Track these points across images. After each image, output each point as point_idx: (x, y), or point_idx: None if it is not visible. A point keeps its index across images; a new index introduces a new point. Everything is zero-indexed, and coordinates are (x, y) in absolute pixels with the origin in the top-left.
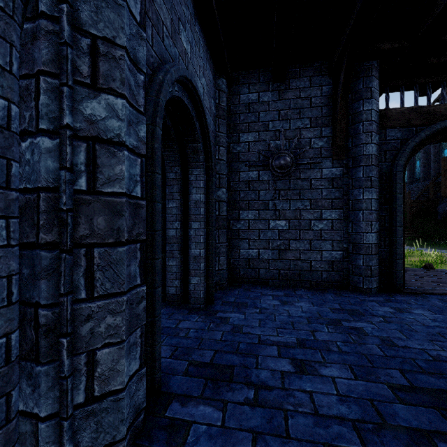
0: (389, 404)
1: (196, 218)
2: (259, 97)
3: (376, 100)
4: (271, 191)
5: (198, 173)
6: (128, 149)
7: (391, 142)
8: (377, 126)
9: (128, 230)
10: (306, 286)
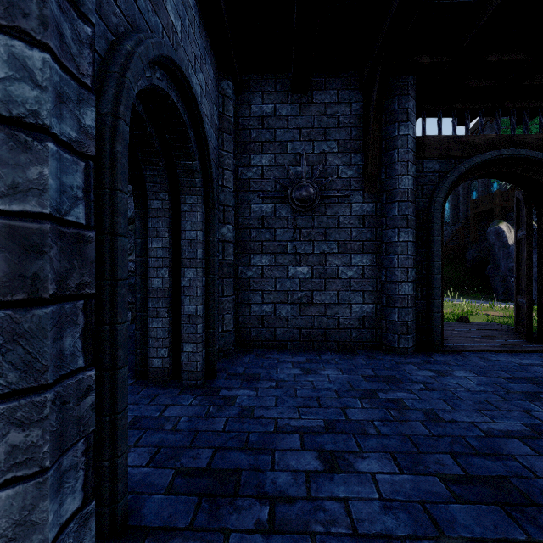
0: (444, 505)
1: (191, 263)
2: (275, 110)
3: (413, 124)
4: (290, 229)
5: (194, 202)
6: (56, 141)
7: (428, 175)
8: (414, 155)
9: (56, 279)
10: (333, 348)
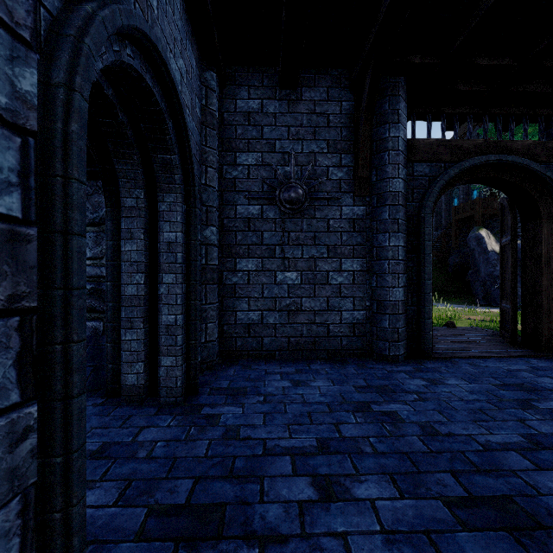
0: (450, 534)
1: (170, 268)
2: (262, 106)
3: (403, 126)
4: (278, 232)
5: (173, 200)
6: None
7: (419, 179)
8: (404, 157)
9: None
10: (323, 357)
